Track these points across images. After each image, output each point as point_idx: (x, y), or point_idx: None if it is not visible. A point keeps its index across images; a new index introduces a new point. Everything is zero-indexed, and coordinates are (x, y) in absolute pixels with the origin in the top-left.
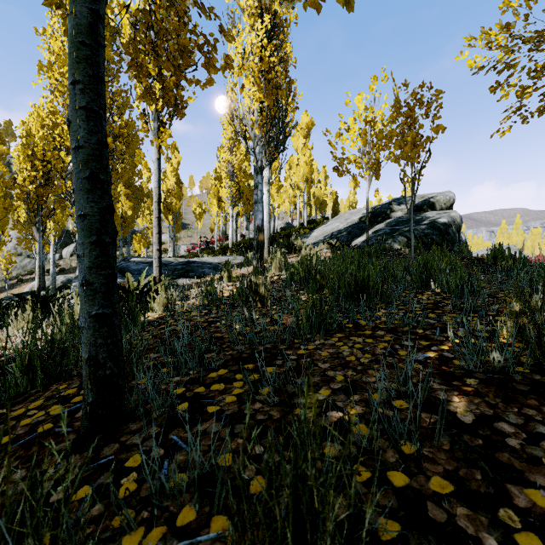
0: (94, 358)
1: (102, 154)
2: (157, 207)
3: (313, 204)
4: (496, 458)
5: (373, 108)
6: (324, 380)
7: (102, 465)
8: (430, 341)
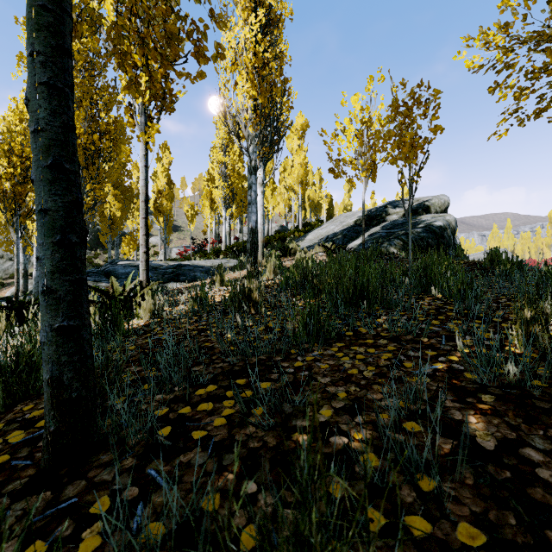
0: (58, 379)
1: (68, 139)
2: (144, 207)
3: (308, 207)
4: (528, 495)
5: (369, 109)
6: (324, 397)
7: (62, 510)
8: (436, 350)
